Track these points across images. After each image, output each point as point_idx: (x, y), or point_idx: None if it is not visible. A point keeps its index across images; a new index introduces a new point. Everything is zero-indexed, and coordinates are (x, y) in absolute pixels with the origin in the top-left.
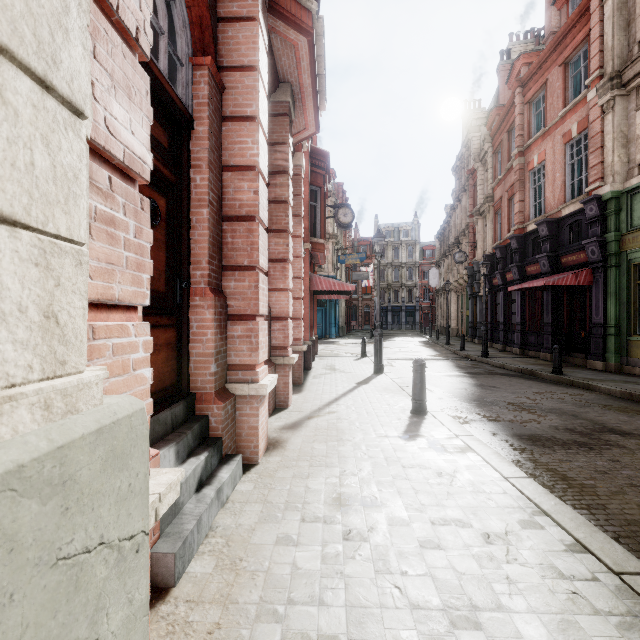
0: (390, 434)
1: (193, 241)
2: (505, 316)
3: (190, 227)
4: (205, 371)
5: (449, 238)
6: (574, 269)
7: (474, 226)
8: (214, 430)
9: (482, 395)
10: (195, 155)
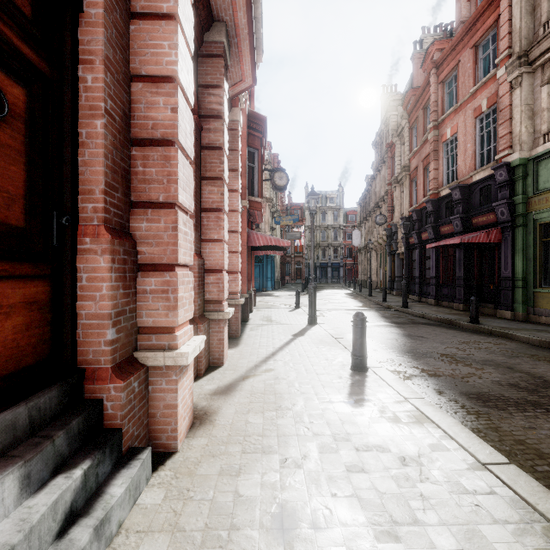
0: (334, 398)
1: (82, 163)
2: (420, 271)
3: (78, 144)
4: (98, 339)
5: (369, 204)
6: (484, 229)
7: (392, 193)
8: (110, 419)
9: (414, 346)
10: (85, 46)
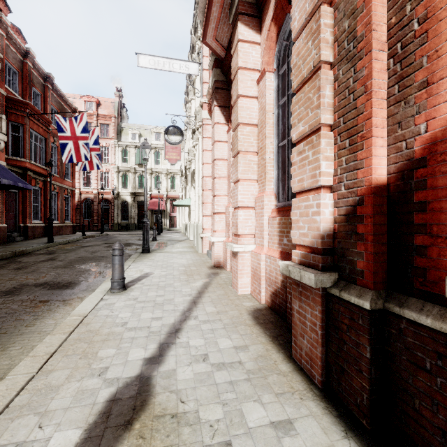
0: (158, 274)
1: None
2: None
3: None
4: None
5: None
6: None
7: None
8: None
9: None
10: None
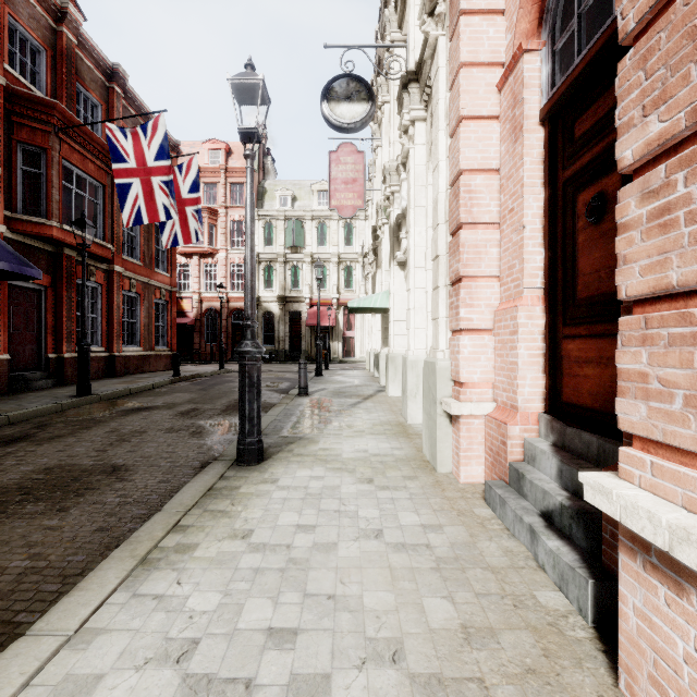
0: None
1: None
2: None
3: None
4: None
5: None
6: None
7: None
8: None
9: None
10: None
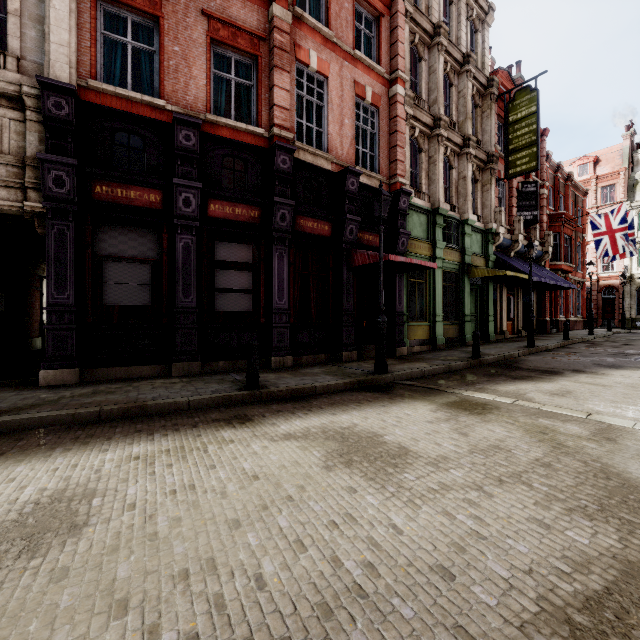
0: None
1: None
2: (196, 294)
3: None
4: None
5: None
6: (367, 250)
7: None
8: None
9: (639, 363)
10: None
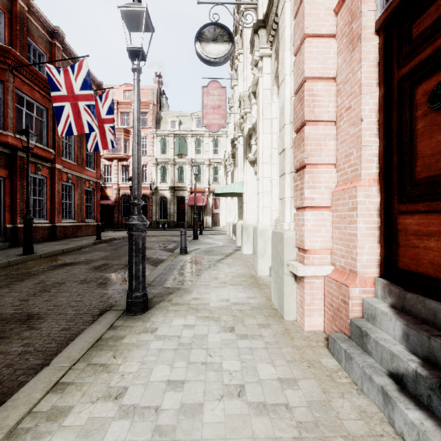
0: None
1: None
2: None
3: None
4: None
5: None
6: None
7: None
8: None
9: None
10: None
